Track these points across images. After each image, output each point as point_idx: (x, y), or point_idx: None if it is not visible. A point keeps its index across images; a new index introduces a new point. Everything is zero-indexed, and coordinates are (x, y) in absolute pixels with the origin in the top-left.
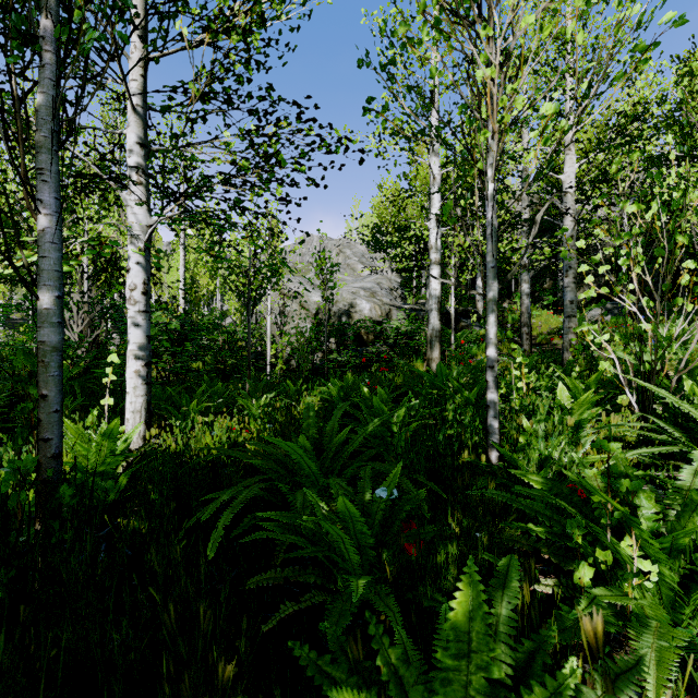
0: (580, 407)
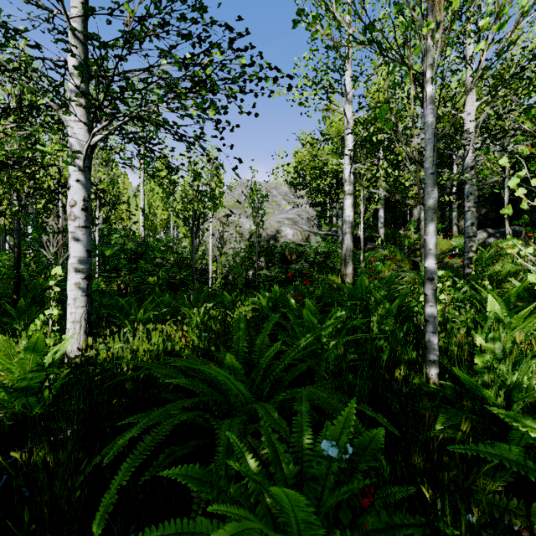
0: (519, 321)
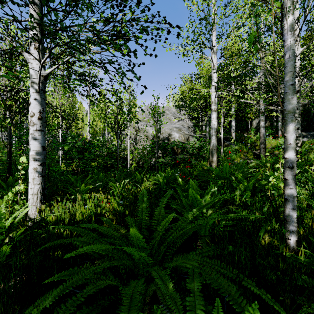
0: None
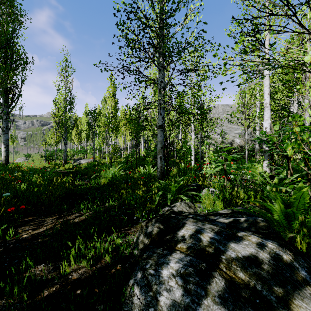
0: None
